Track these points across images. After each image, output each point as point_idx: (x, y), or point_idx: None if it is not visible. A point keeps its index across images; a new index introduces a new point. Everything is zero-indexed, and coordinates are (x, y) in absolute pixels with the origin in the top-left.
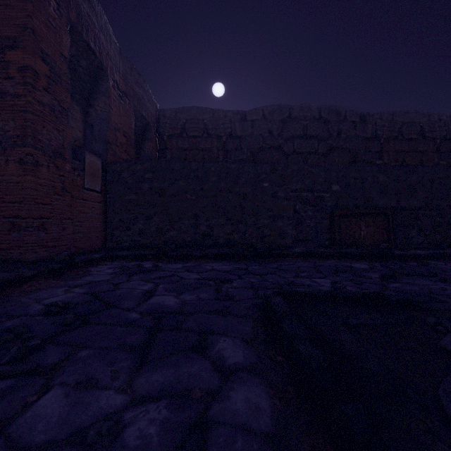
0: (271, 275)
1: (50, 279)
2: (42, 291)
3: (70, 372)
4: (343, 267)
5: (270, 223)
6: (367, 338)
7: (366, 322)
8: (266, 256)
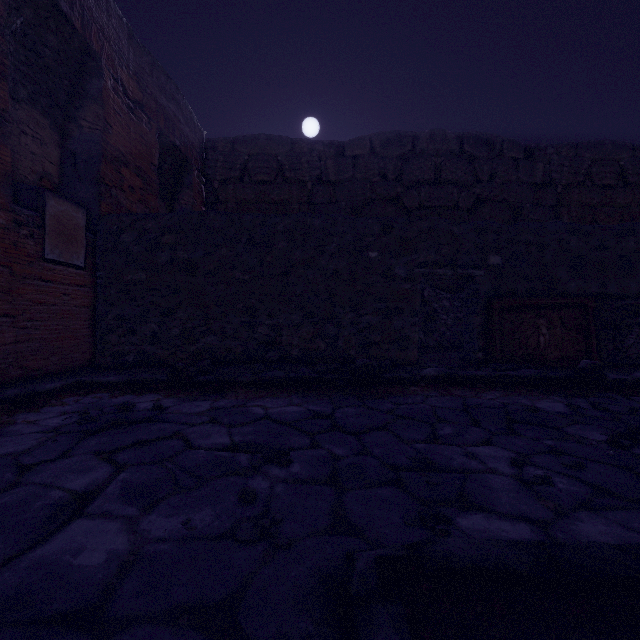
0: (380, 432)
1: None
2: None
3: None
4: (520, 410)
5: (381, 322)
6: None
7: None
8: (371, 384)
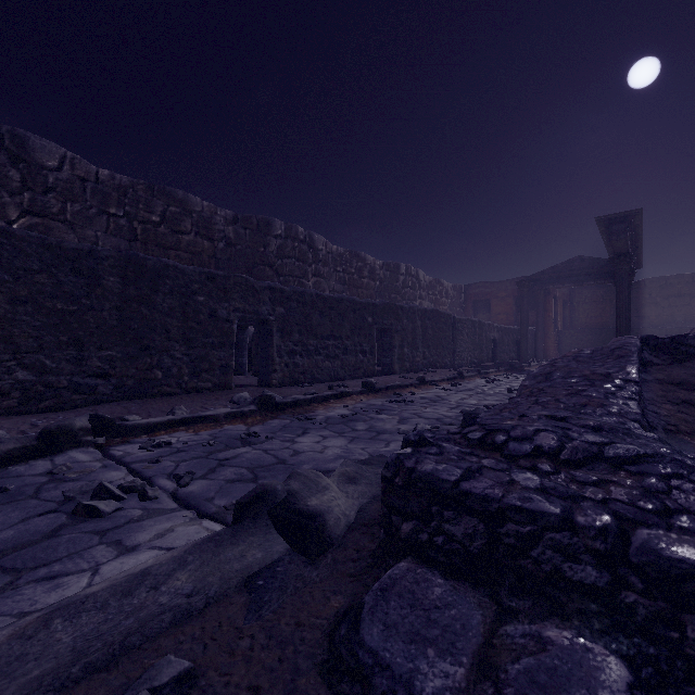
0: None
1: None
2: None
3: None
4: None
5: None
6: None
7: None
8: None
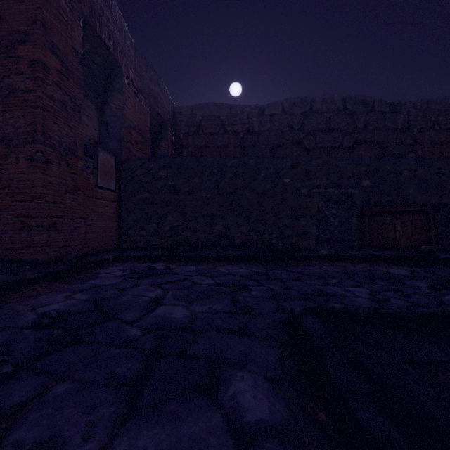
0: (295, 281)
1: (55, 282)
2: (42, 296)
3: (33, 422)
4: (379, 273)
5: (292, 222)
6: (449, 388)
7: (438, 358)
8: (287, 259)
